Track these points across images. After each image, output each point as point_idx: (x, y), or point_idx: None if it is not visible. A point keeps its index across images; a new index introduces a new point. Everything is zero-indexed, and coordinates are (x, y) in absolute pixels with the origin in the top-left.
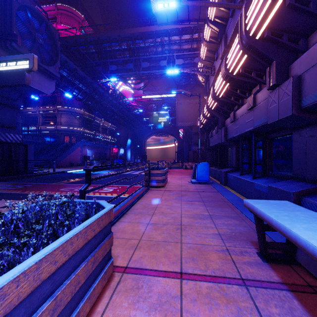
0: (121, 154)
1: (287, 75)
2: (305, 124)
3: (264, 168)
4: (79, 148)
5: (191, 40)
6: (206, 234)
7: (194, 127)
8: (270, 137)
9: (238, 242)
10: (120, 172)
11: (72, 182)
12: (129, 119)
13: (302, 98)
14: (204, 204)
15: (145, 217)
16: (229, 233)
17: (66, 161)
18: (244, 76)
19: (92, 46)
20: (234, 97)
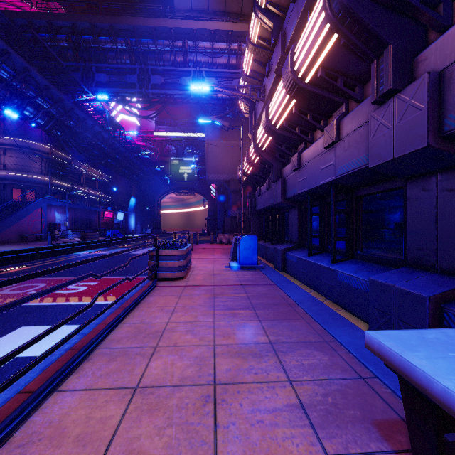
0: (119, 221)
1: (411, 75)
2: (438, 167)
3: (349, 245)
4: (41, 210)
5: (228, 52)
6: (274, 409)
7: (232, 181)
8: (360, 194)
9: (351, 434)
10: (67, 264)
11: (6, 273)
12: (131, 165)
13: (448, 114)
14: (257, 314)
15: (134, 364)
16: (321, 397)
17: (12, 233)
18: (323, 87)
19: (62, 36)
20: (300, 129)
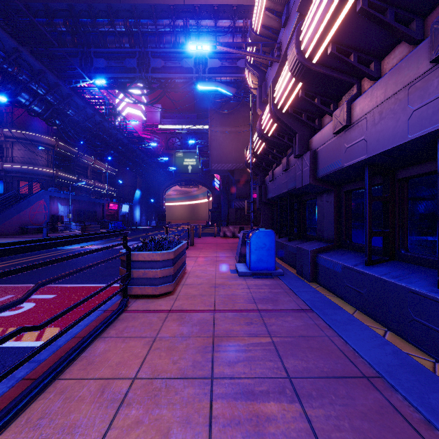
0: (125, 213)
1: None
2: None
3: None
4: (43, 202)
5: (233, 30)
6: None
7: (237, 171)
8: None
9: None
10: None
11: None
12: (135, 157)
13: None
14: (311, 423)
15: None
16: None
17: (12, 225)
18: None
19: (60, 20)
20: (356, 56)
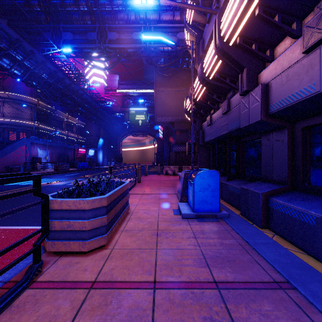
0: (91, 156)
1: None
2: None
3: None
4: (25, 147)
5: (173, 8)
6: None
7: (176, 123)
8: None
9: None
10: None
11: None
12: (98, 113)
13: None
14: None
15: None
16: None
17: None
18: None
19: (35, 1)
20: None
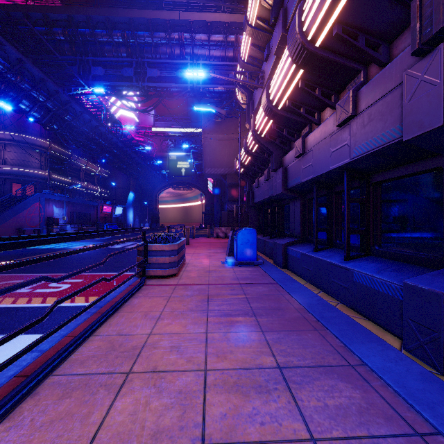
0: (118, 216)
1: None
2: None
3: (364, 239)
4: (39, 204)
5: (225, 44)
6: None
7: (229, 175)
8: (379, 180)
9: None
10: None
11: None
12: (129, 160)
13: None
14: (258, 322)
15: (93, 404)
16: None
17: (10, 227)
18: (337, 51)
19: (59, 29)
20: (305, 109)
